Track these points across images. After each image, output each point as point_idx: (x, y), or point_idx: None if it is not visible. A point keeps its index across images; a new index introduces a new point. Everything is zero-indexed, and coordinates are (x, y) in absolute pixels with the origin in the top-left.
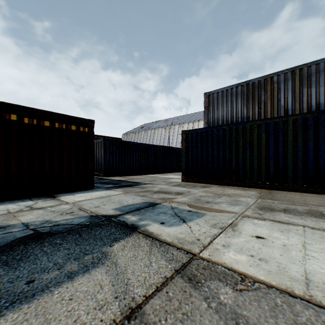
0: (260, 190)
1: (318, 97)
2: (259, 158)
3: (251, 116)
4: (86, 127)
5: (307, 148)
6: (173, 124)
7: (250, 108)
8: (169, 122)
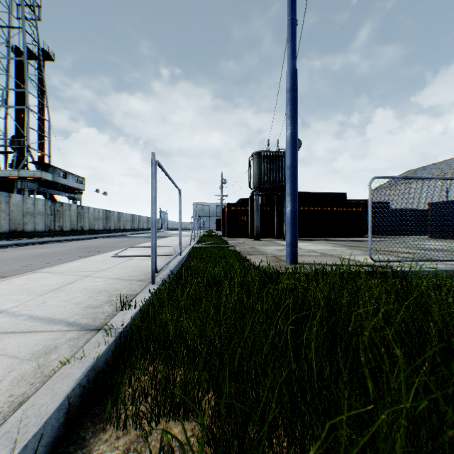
0: None
1: None
2: None
3: None
4: (359, 208)
5: None
6: None
7: None
8: (451, 166)
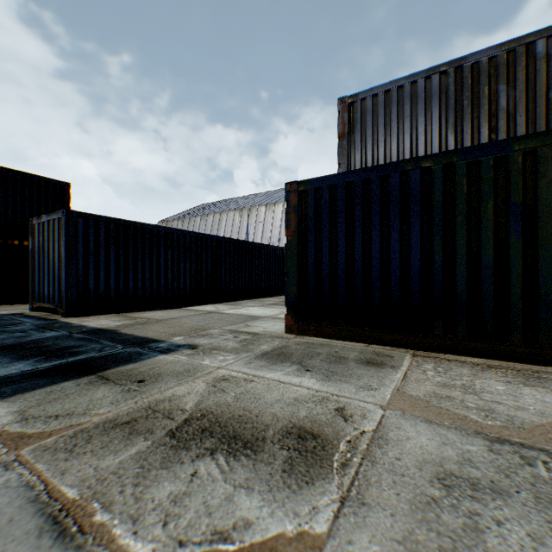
0: None
1: None
2: None
3: None
4: None
5: None
6: (256, 205)
7: (465, 133)
8: (249, 201)
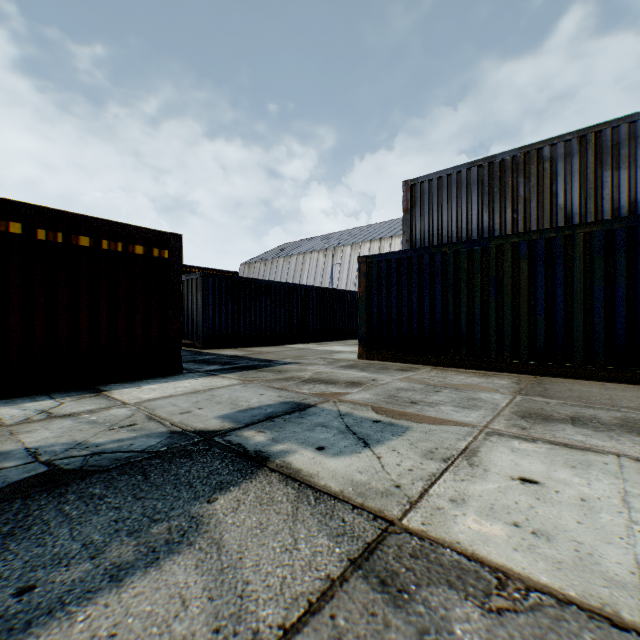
0: (517, 377)
1: (634, 189)
2: (515, 312)
3: (497, 227)
4: (164, 249)
5: (615, 291)
6: (342, 245)
7: (495, 212)
8: (333, 241)
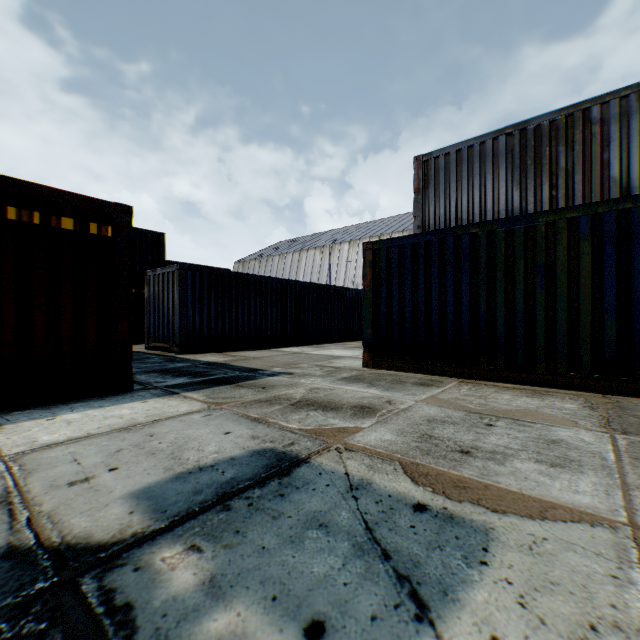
0: (581, 396)
1: None
2: (572, 310)
3: (531, 208)
4: (107, 225)
5: None
6: (339, 242)
7: (528, 189)
8: (331, 238)
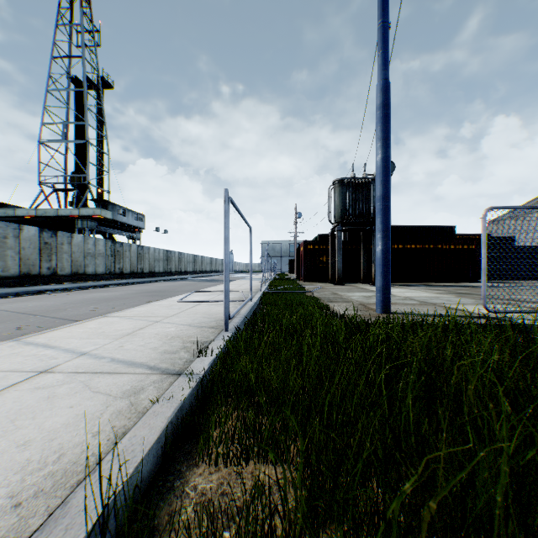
0: None
1: None
2: None
3: None
4: (471, 245)
5: None
6: None
7: None
8: None
